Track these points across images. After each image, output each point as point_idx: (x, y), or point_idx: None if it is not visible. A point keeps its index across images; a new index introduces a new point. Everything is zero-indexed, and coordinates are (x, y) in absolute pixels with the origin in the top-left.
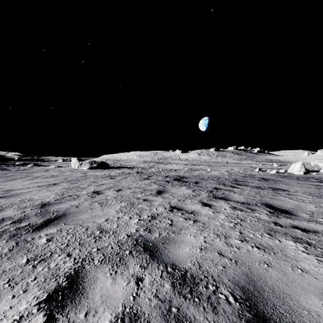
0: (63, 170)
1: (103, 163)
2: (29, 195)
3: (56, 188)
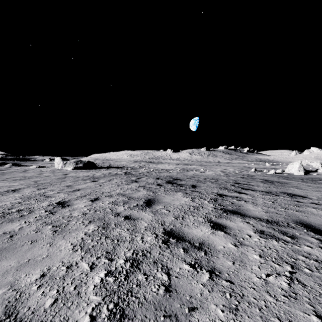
0: (44, 171)
1: (89, 163)
2: None
3: (11, 197)
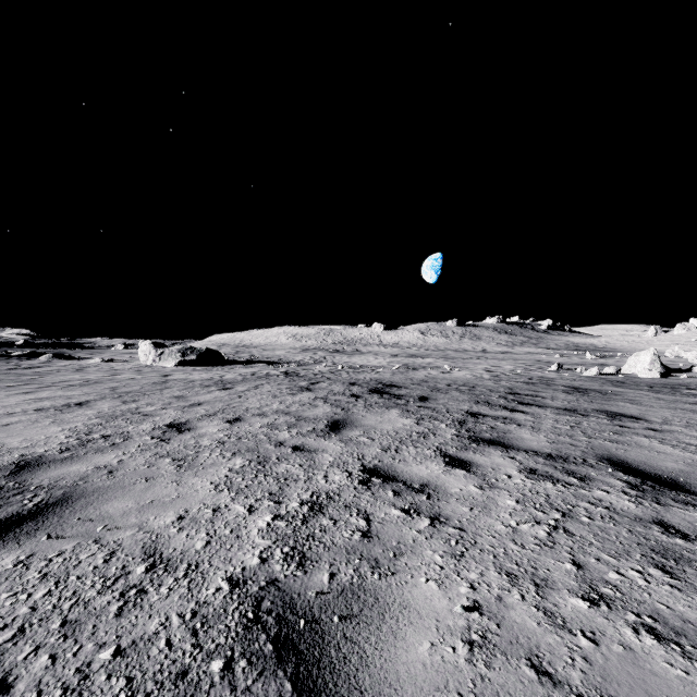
0: (119, 369)
1: (210, 353)
2: (0, 434)
3: (80, 415)
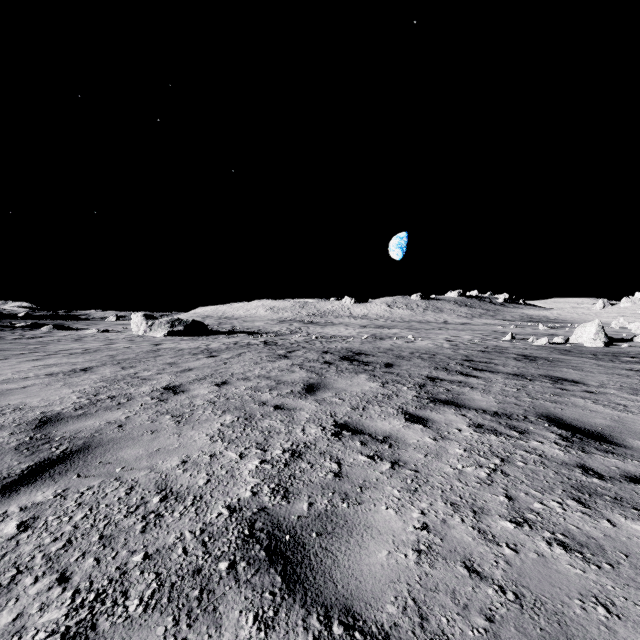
0: (113, 339)
1: (196, 324)
2: (21, 395)
3: (87, 379)
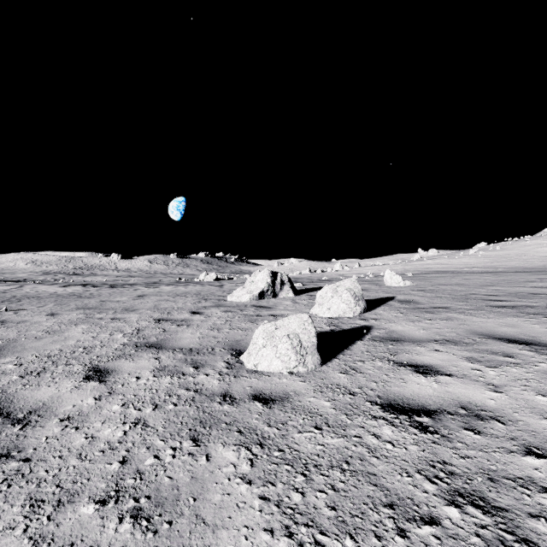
0: None
1: None
2: None
3: None
